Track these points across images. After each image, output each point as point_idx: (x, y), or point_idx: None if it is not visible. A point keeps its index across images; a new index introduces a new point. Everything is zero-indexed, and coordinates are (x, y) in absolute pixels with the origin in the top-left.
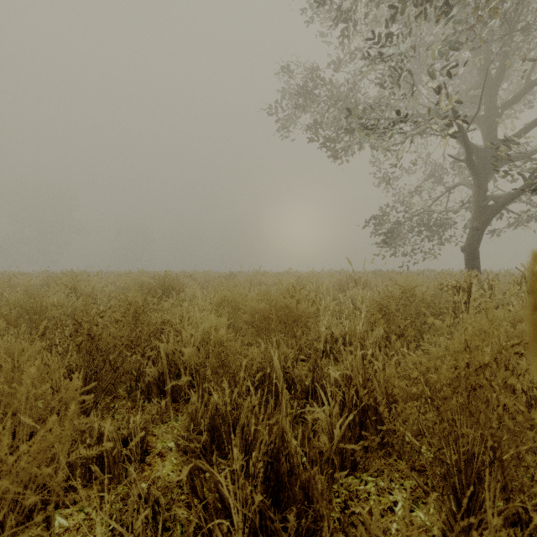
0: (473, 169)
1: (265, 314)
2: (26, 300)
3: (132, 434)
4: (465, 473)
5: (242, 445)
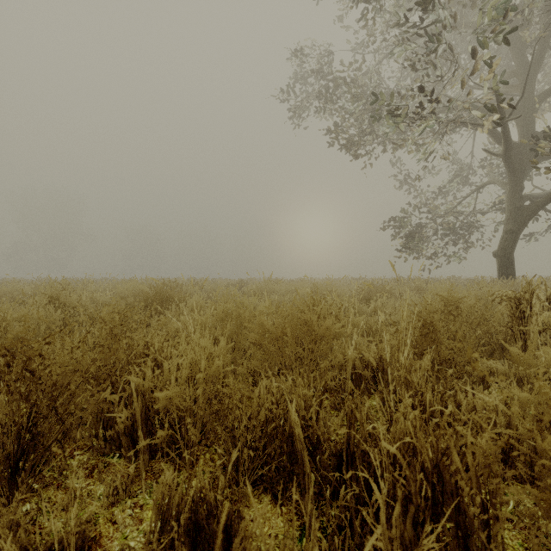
0: (508, 166)
1: (277, 335)
2: None
3: (56, 550)
4: None
5: None
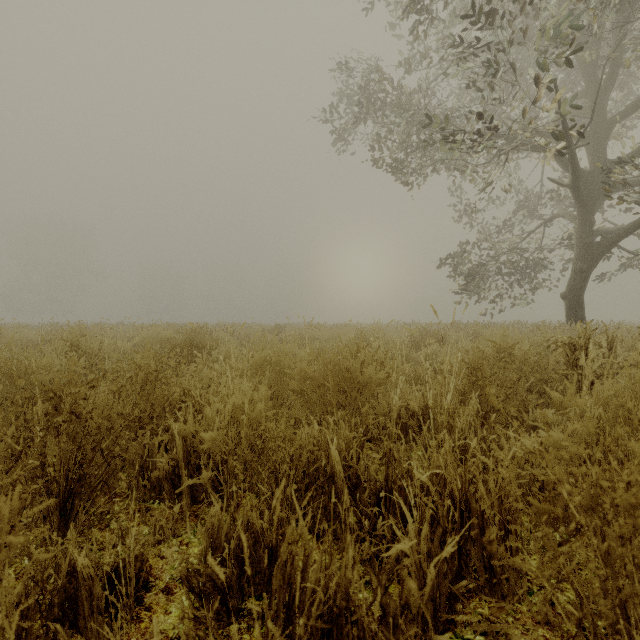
0: (577, 197)
1: (319, 381)
2: (6, 362)
3: (121, 567)
4: (629, 639)
5: (282, 594)
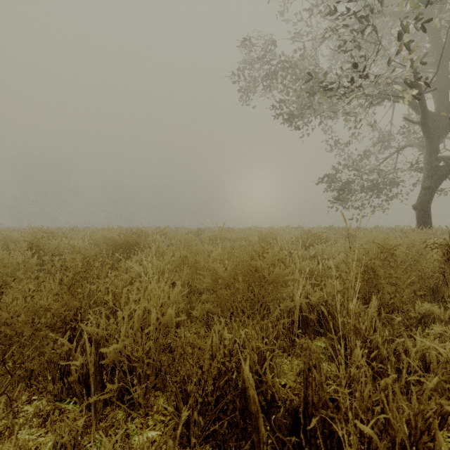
0: (426, 131)
1: (229, 281)
2: None
3: None
4: None
5: None
